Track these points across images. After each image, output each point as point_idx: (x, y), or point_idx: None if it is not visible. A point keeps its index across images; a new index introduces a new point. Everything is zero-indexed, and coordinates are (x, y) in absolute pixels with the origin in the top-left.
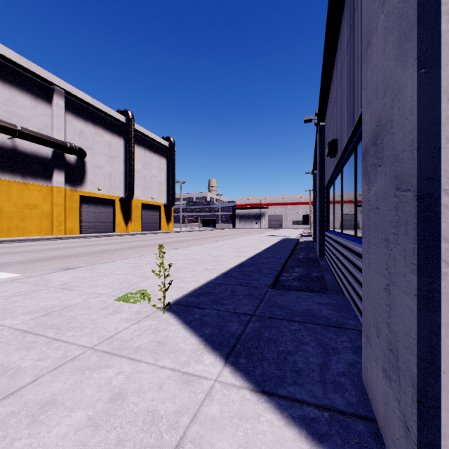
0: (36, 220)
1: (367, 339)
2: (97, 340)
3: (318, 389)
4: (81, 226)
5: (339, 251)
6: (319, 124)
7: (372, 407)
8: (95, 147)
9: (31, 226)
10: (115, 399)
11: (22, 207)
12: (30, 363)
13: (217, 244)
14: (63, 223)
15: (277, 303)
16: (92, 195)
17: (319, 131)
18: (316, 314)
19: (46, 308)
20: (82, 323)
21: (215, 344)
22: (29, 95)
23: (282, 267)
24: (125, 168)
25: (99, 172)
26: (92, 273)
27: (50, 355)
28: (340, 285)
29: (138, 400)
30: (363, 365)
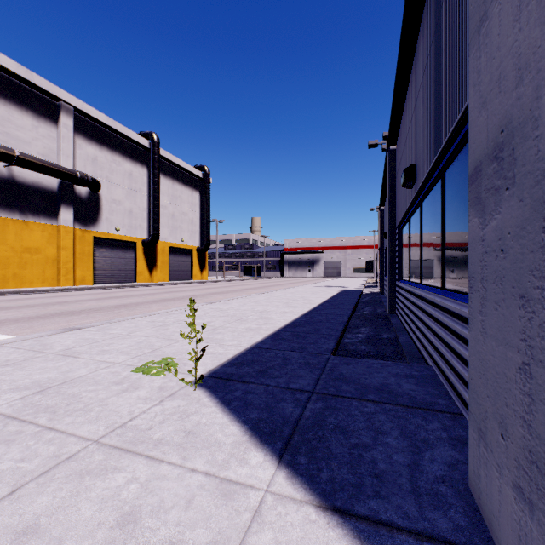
0: (38, 267)
1: (481, 435)
2: (104, 429)
3: (410, 504)
4: (94, 275)
5: (418, 307)
6: (389, 148)
7: (490, 533)
8: (112, 178)
9: (32, 275)
10: (124, 523)
11: (20, 251)
12: (9, 465)
13: (263, 297)
14: (72, 271)
15: (342, 375)
16: (108, 236)
17: (389, 157)
18: (394, 390)
19: (41, 383)
20: (86, 404)
21: (263, 434)
22: (30, 113)
23: (345, 326)
24: (149, 204)
25: (116, 208)
26: (104, 335)
27: (38, 452)
28: (421, 350)
29: (157, 525)
30: (471, 469)
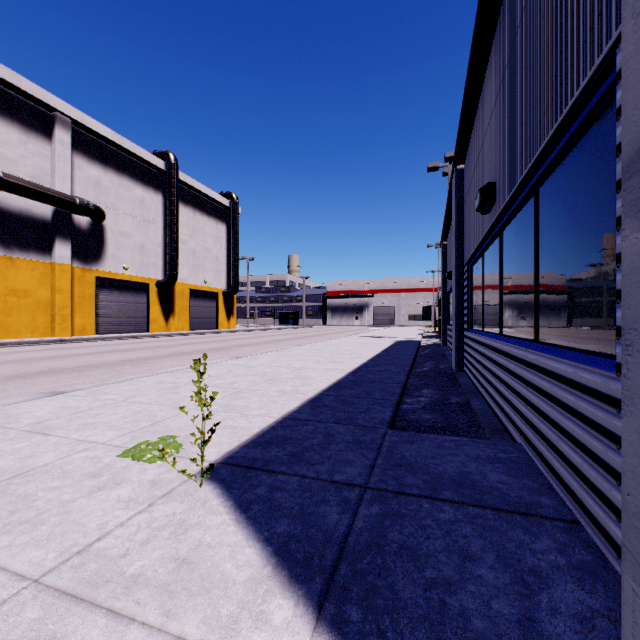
0: (27, 314)
1: None
2: (54, 558)
3: None
4: (97, 323)
5: (499, 364)
6: (456, 168)
7: None
8: (119, 206)
9: (19, 323)
10: None
11: (5, 294)
12: None
13: (301, 350)
14: (70, 318)
15: (405, 459)
16: (114, 276)
17: (456, 178)
18: (478, 483)
19: None
20: (39, 511)
21: (294, 563)
22: (17, 125)
23: (403, 388)
24: (164, 237)
25: (125, 242)
26: (93, 402)
27: None
28: (503, 420)
29: None
30: None
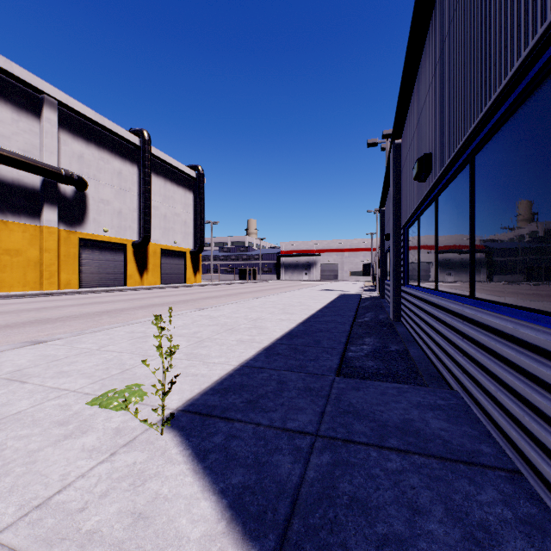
0: (19, 270)
1: None
2: (13, 512)
3: None
4: (80, 279)
5: (435, 317)
6: (394, 142)
7: None
8: (100, 176)
9: (12, 279)
10: None
11: None
12: None
13: (257, 302)
14: (56, 274)
15: (352, 406)
16: (95, 238)
17: (394, 151)
18: (421, 431)
19: None
20: (6, 461)
21: (248, 517)
22: (10, 106)
23: (348, 337)
24: (139, 204)
25: (105, 208)
26: (69, 350)
27: None
28: (439, 367)
29: None
30: None
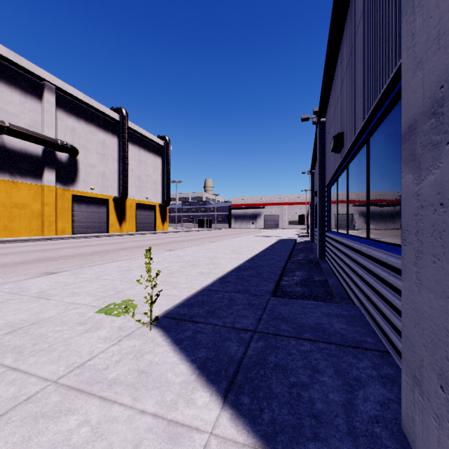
0: (25, 220)
1: (416, 382)
2: (64, 369)
3: (348, 447)
4: (73, 227)
5: (346, 254)
6: (320, 120)
7: None
8: (88, 145)
9: (20, 227)
10: None
11: (10, 206)
12: None
13: (213, 245)
14: (54, 223)
15: (281, 315)
16: (84, 194)
17: (320, 127)
18: (327, 329)
19: (13, 323)
20: (51, 343)
21: (210, 373)
22: (18, 91)
23: (282, 270)
24: (119, 167)
25: (92, 170)
26: (75, 279)
27: None
28: (348, 291)
29: None
30: (404, 411)
